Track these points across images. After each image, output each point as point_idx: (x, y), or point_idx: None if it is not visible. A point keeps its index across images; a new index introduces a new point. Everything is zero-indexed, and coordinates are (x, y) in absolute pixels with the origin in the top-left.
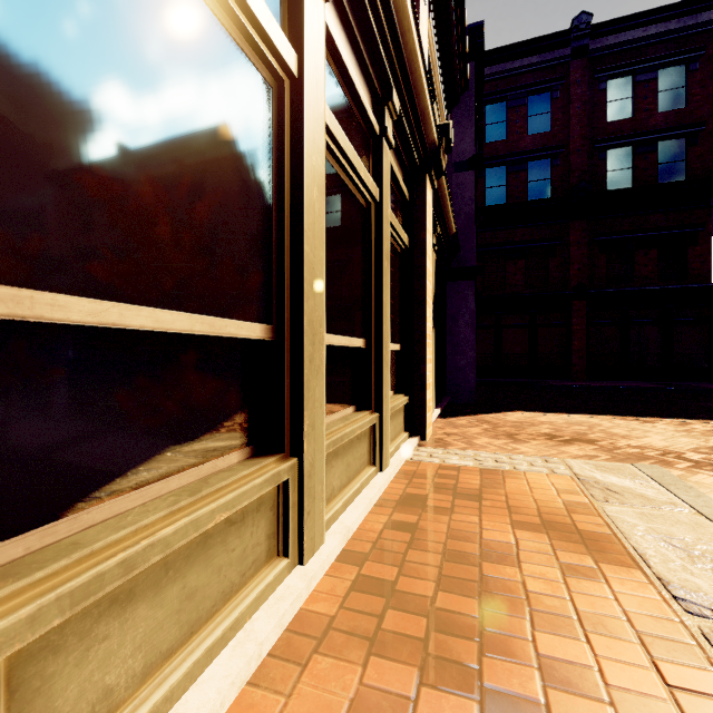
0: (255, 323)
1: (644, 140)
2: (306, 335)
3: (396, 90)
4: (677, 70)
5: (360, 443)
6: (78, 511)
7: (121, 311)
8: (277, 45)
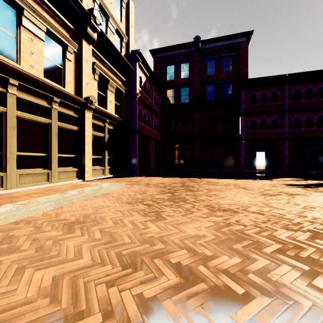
0: None
1: (218, 83)
2: (8, 153)
3: (56, 97)
4: (229, 58)
5: (41, 176)
6: None
7: None
8: None
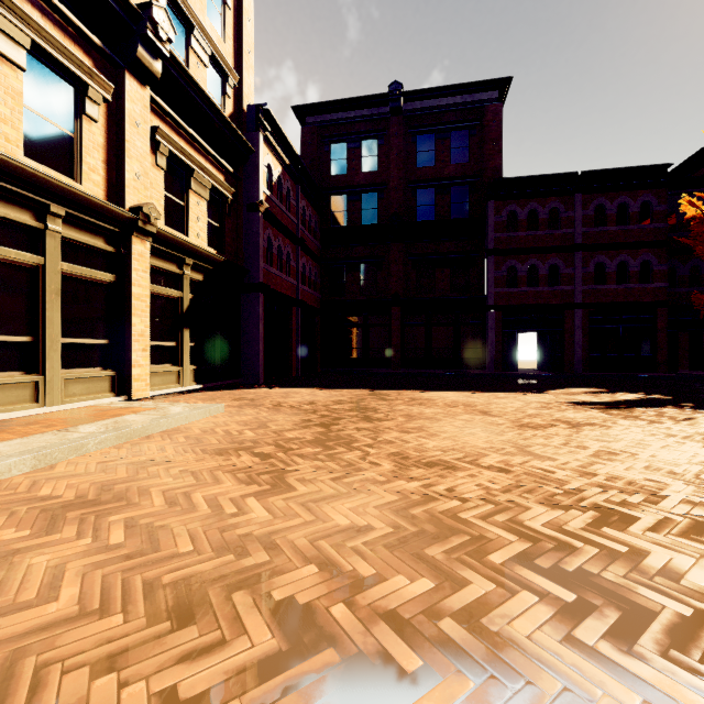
0: None
1: (441, 185)
2: None
3: (58, 205)
4: (464, 133)
5: (17, 390)
6: None
7: None
8: None
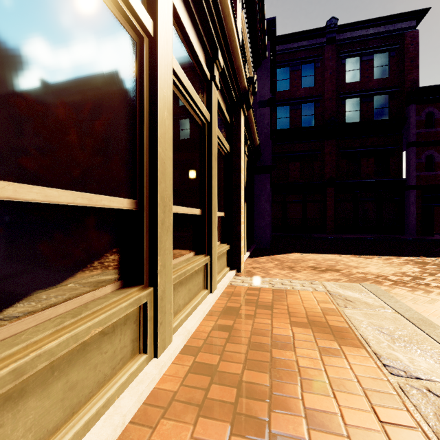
0: (123, 198)
1: (366, 95)
2: (159, 207)
3: (220, 53)
4: (384, 55)
5: (197, 276)
6: None
7: (16, 188)
8: (139, 13)
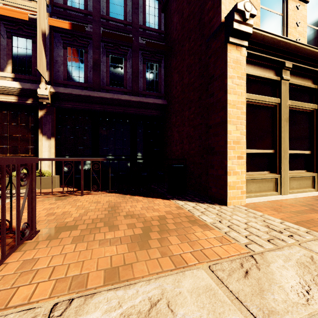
0: (270, 150)
1: None
2: (282, 151)
3: None
4: None
5: (306, 180)
6: (247, 172)
7: (252, 150)
8: (275, 101)
